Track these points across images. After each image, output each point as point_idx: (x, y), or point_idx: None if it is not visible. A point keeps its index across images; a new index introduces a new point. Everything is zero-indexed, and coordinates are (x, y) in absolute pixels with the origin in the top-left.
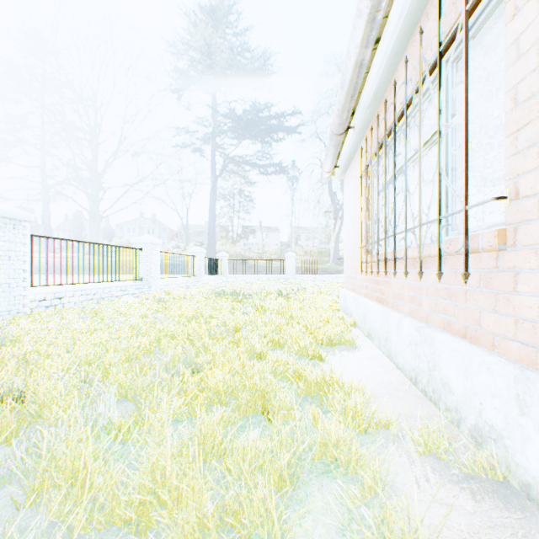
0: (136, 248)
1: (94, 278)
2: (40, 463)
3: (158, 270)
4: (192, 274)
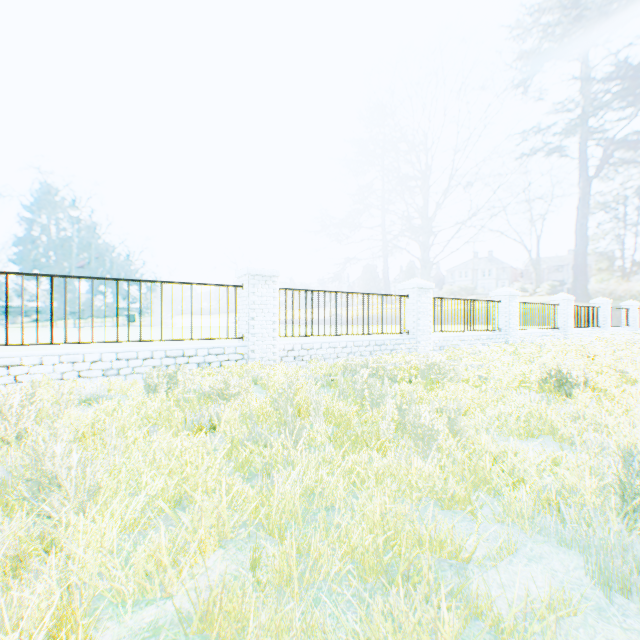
0: (554, 304)
1: (534, 326)
2: (635, 363)
3: (571, 321)
4: (594, 324)
